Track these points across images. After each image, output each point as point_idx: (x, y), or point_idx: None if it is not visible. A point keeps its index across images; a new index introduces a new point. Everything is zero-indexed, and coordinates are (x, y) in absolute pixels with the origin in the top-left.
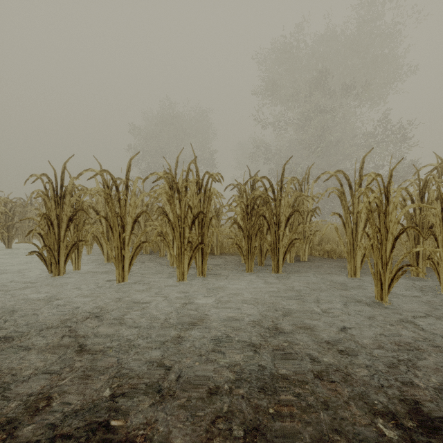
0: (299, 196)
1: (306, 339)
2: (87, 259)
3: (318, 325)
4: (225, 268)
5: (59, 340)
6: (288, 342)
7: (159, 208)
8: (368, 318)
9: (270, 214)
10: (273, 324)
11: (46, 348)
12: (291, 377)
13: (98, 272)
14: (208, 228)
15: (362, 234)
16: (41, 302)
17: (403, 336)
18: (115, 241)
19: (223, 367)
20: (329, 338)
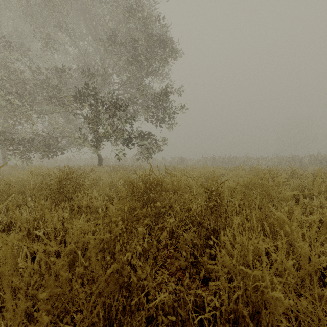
0: None
1: None
2: None
3: None
4: None
5: None
6: None
7: None
8: None
9: None
10: None
11: None
12: None
13: None
14: None
15: None
16: None
17: None
18: None
19: None
20: None
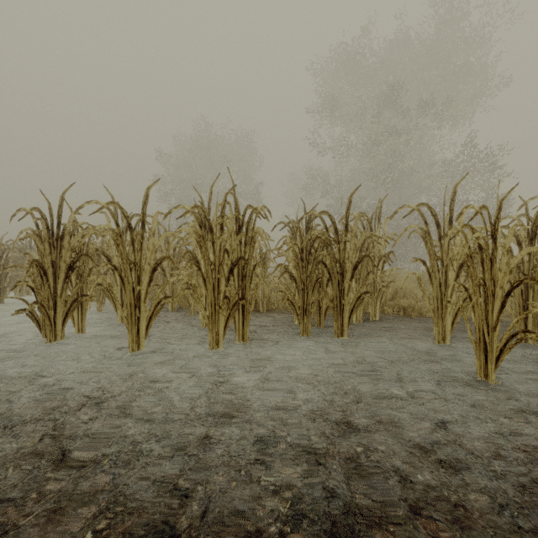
0: (368, 238)
1: (389, 440)
2: (97, 317)
3: (404, 417)
4: (273, 331)
5: (34, 442)
6: (365, 446)
7: (188, 253)
8: (472, 406)
9: (332, 260)
10: (341, 416)
11: (11, 456)
12: (374, 510)
13: (108, 336)
14: (250, 279)
15: (453, 287)
16: (24, 380)
17: (528, 435)
18: (127, 297)
19: (269, 491)
20: (421, 438)
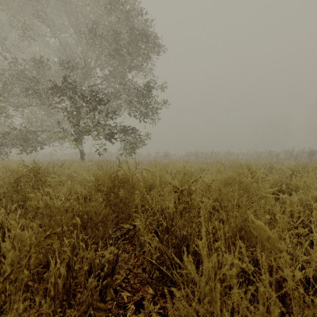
0: None
1: None
2: None
3: None
4: None
5: None
6: None
7: None
8: None
9: None
10: None
11: None
12: None
13: None
14: None
15: None
16: None
17: None
18: None
19: None
20: None
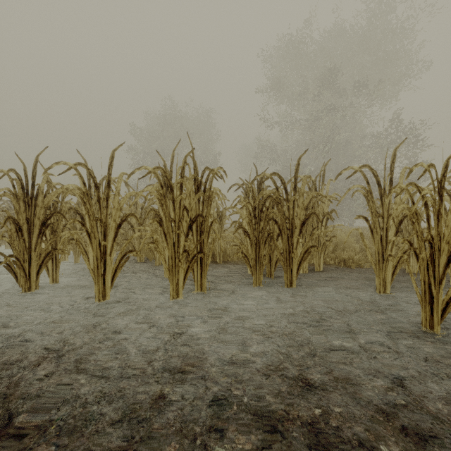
0: (313, 197)
1: (347, 401)
2: (72, 268)
3: (359, 372)
4: (228, 281)
5: None
6: (323, 408)
7: (152, 211)
8: (424, 359)
9: (282, 217)
10: (296, 371)
11: None
12: None
13: (79, 286)
14: (207, 234)
15: (393, 242)
16: None
17: None
18: (93, 251)
19: None
20: (380, 398)
